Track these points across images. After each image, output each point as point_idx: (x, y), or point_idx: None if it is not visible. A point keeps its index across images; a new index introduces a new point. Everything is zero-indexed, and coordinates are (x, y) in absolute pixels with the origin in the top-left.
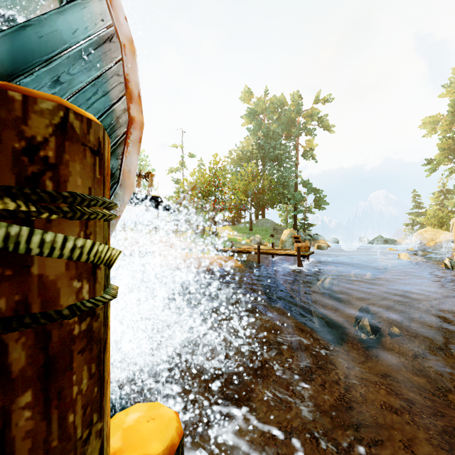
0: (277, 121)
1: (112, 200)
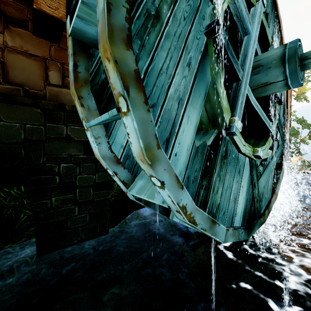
0: None
1: (286, 143)
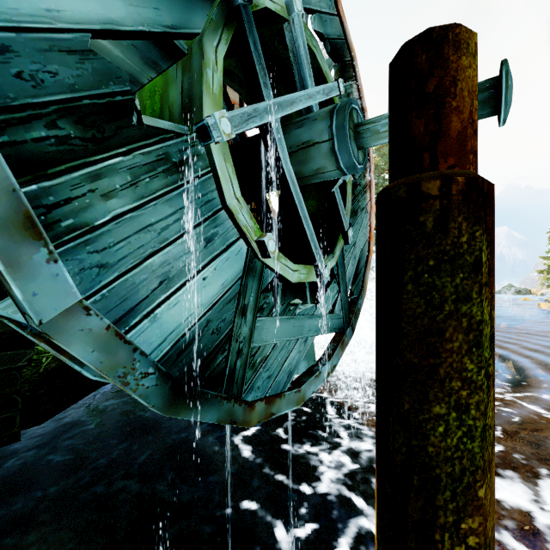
0: (378, 152)
1: (368, 258)
